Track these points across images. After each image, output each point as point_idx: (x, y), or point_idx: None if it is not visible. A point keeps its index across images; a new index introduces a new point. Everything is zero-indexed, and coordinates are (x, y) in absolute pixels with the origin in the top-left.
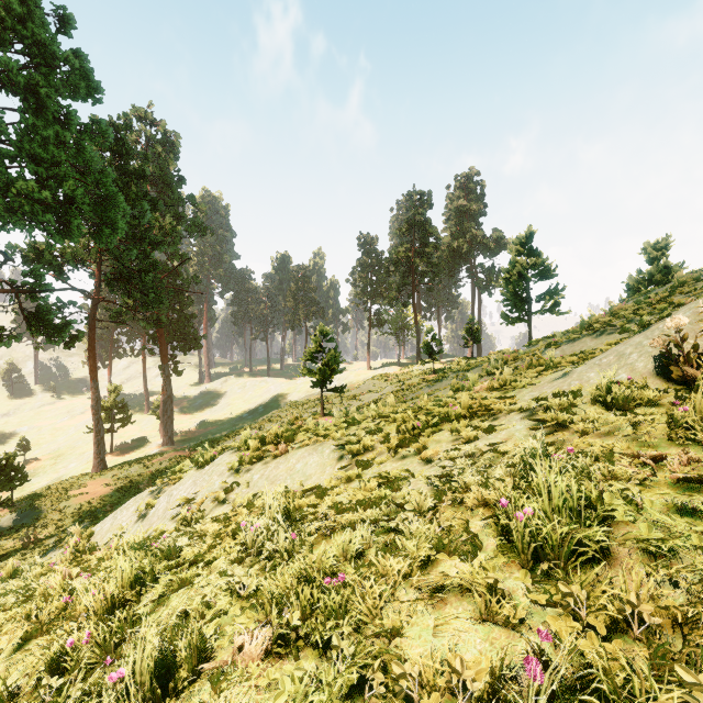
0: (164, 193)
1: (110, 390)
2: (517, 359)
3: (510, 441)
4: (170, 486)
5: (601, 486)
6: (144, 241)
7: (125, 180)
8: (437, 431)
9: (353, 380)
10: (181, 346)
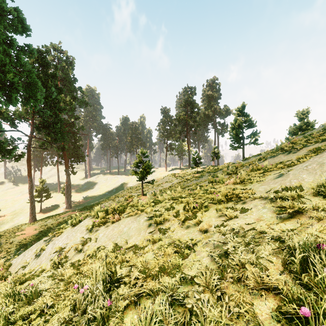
0: (67, 86)
1: (40, 181)
2: (243, 166)
3: (261, 220)
4: (56, 237)
5: None
6: (55, 108)
7: (46, 78)
8: (208, 209)
9: (158, 176)
10: (75, 160)
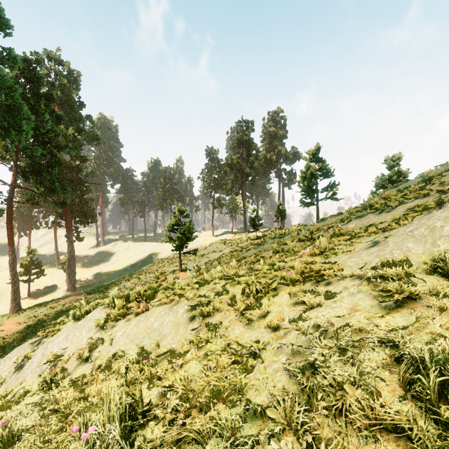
0: (69, 113)
1: (27, 252)
2: (320, 230)
3: (357, 311)
4: (49, 337)
5: None
6: (51, 144)
7: (36, 100)
8: (277, 293)
9: (202, 243)
10: (82, 221)
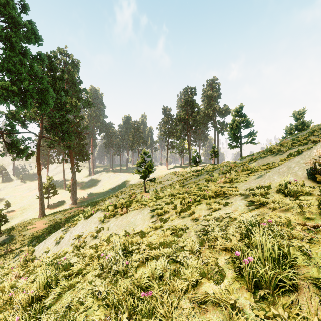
0: (72, 88)
1: (47, 179)
2: (236, 166)
3: (236, 211)
4: (71, 227)
5: (287, 241)
6: (62, 110)
7: (54, 81)
8: (199, 203)
9: (159, 174)
10: (80, 158)
